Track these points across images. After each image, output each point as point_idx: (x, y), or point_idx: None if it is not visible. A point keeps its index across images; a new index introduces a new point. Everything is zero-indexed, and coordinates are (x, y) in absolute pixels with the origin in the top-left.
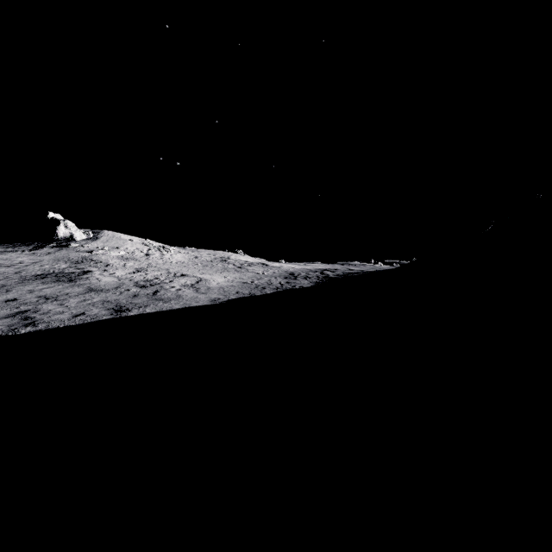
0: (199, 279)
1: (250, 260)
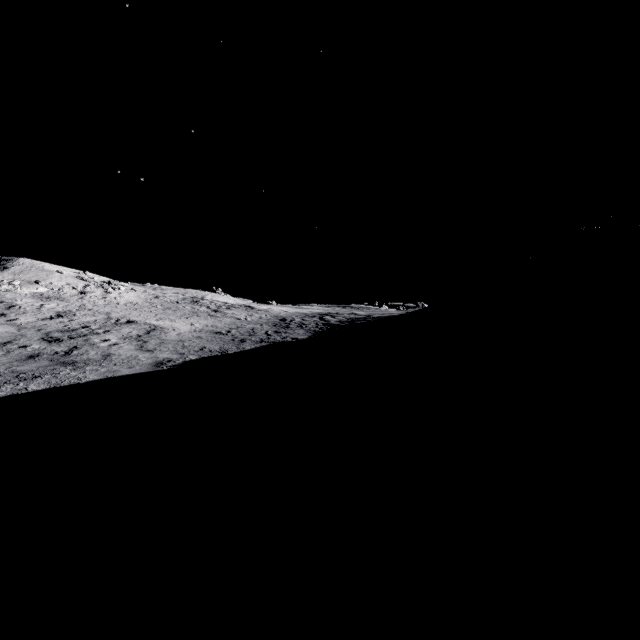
0: (152, 328)
1: (231, 301)
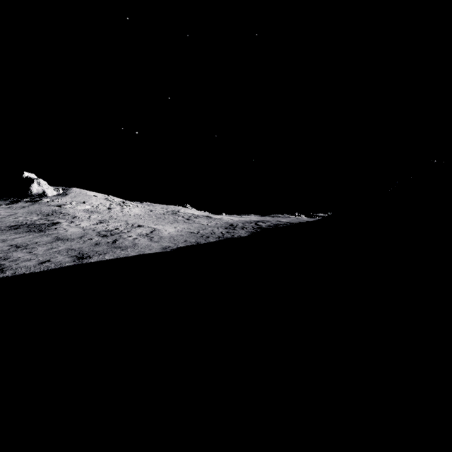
0: (153, 230)
1: (196, 213)
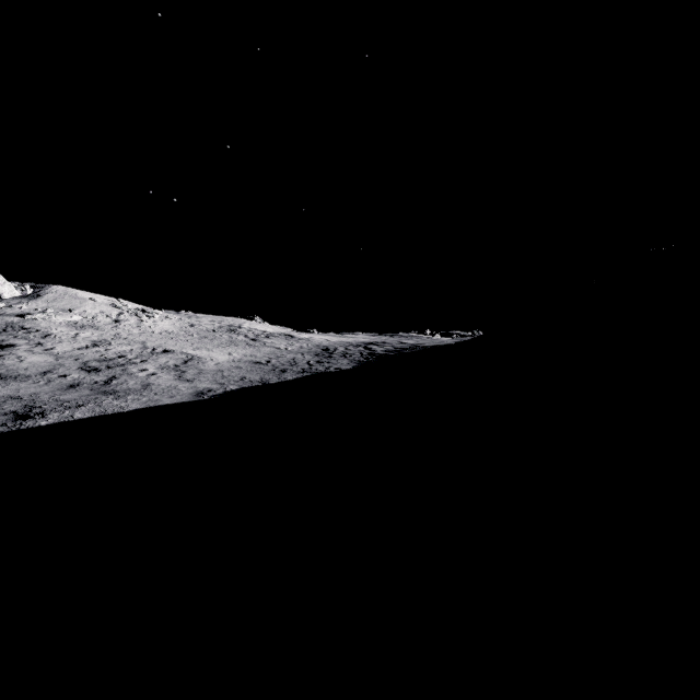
0: (190, 358)
1: (270, 329)
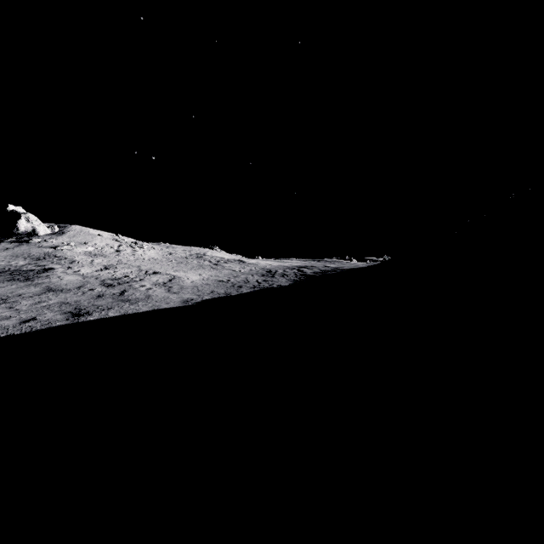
0: (172, 277)
1: (227, 256)
